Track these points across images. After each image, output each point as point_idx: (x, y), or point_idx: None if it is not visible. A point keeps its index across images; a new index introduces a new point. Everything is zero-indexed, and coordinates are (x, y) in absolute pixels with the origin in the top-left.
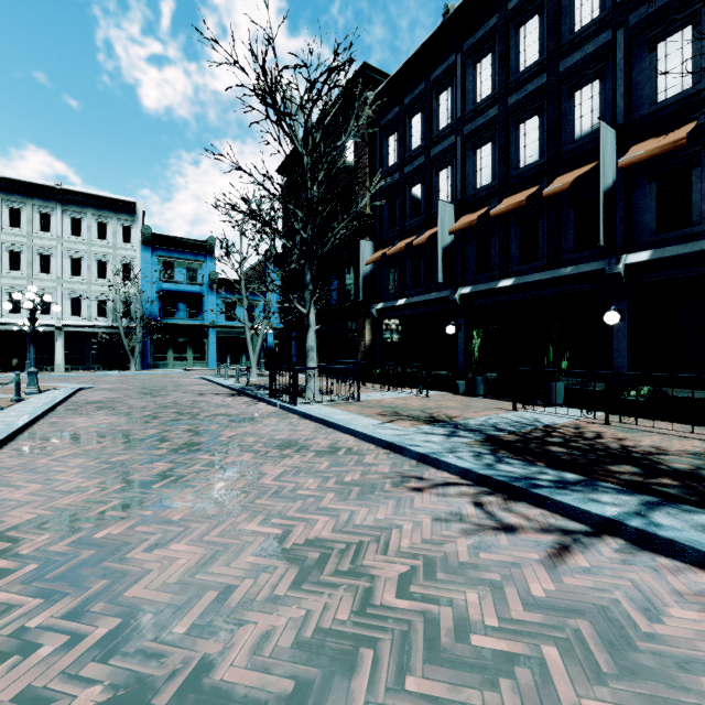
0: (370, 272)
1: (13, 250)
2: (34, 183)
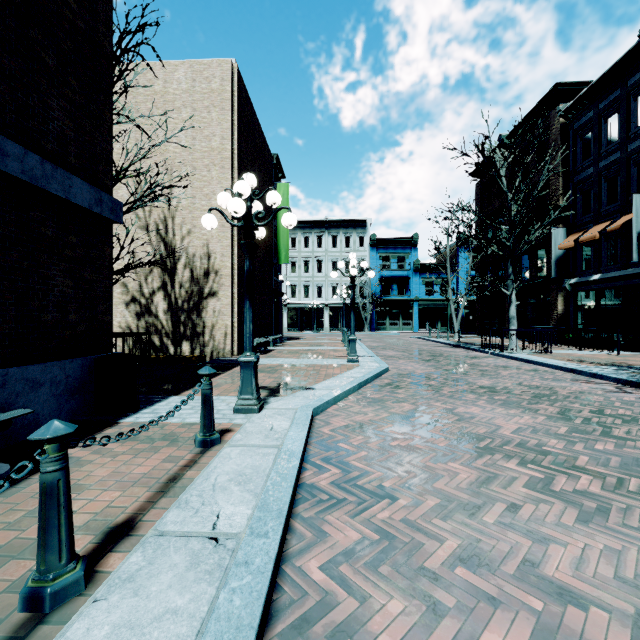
0: (563, 253)
1: (306, 261)
2: (315, 220)
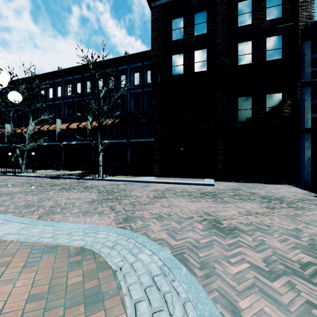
0: None
1: None
2: None
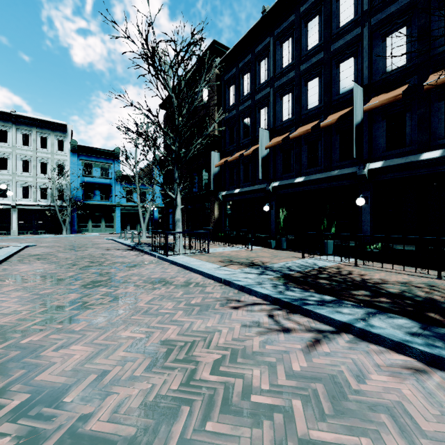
0: (218, 172)
1: None
2: None
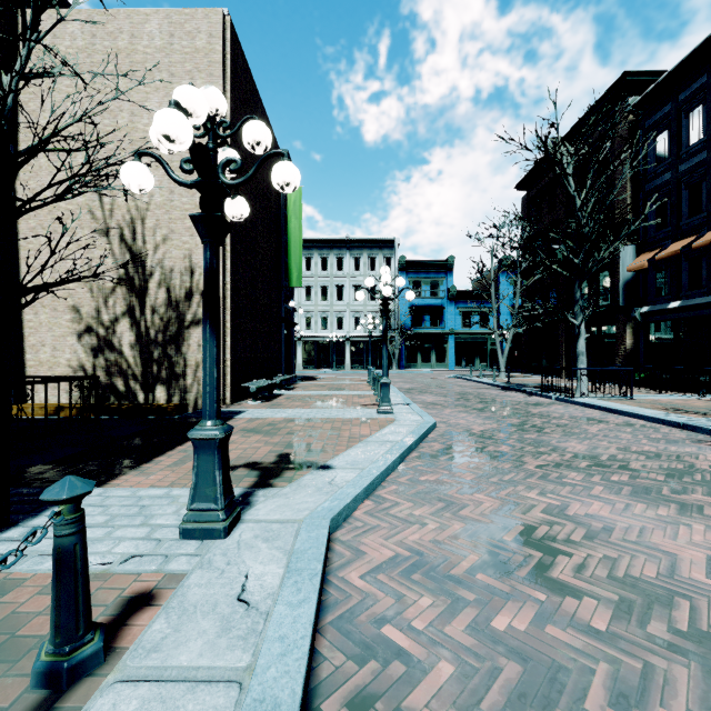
0: (632, 276)
1: (323, 287)
2: (335, 239)
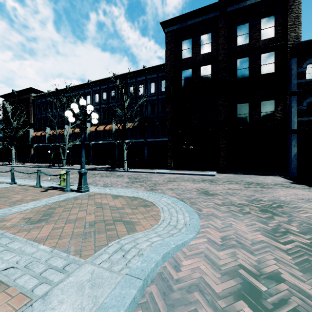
0: (33, 137)
1: None
2: None
